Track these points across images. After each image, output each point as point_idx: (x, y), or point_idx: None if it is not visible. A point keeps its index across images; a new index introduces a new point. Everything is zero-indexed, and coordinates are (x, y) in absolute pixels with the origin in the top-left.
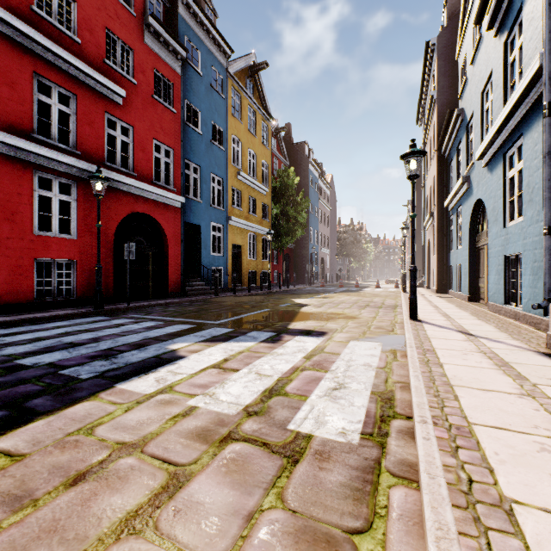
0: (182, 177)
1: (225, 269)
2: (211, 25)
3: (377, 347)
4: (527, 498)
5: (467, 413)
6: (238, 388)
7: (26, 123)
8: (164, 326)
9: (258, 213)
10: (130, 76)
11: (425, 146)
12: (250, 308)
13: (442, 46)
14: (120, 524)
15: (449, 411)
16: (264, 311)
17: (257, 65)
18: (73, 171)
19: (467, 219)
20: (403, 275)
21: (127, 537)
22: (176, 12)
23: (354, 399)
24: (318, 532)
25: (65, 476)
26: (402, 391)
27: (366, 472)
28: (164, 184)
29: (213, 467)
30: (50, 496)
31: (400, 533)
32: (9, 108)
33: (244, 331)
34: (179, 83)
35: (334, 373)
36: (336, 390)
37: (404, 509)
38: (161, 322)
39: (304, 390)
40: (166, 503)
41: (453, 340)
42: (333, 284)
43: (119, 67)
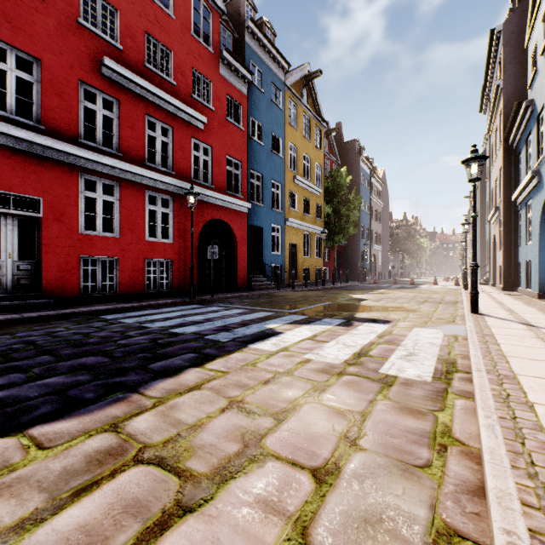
0: (248, 186)
1: (283, 266)
2: (271, 46)
3: (439, 332)
4: (544, 403)
5: (514, 370)
6: (334, 351)
7: (141, 154)
8: (250, 313)
9: (312, 214)
10: (209, 104)
11: (490, 136)
12: (313, 301)
13: (509, 33)
14: (303, 398)
15: (500, 368)
16: (327, 303)
17: (312, 73)
18: (171, 189)
19: (537, 213)
20: (464, 271)
21: (310, 402)
22: (243, 41)
23: (424, 361)
24: (412, 409)
25: (258, 381)
26: (463, 359)
27: (438, 392)
28: (234, 193)
29: (339, 383)
30: (258, 387)
31: (461, 413)
32: (131, 144)
33: (317, 317)
34: (246, 103)
35: (404, 347)
36: (408, 356)
37: (463, 406)
38: (246, 310)
39: (383, 355)
40: (321, 393)
41: (513, 329)
42: (386, 281)
43: (201, 98)
